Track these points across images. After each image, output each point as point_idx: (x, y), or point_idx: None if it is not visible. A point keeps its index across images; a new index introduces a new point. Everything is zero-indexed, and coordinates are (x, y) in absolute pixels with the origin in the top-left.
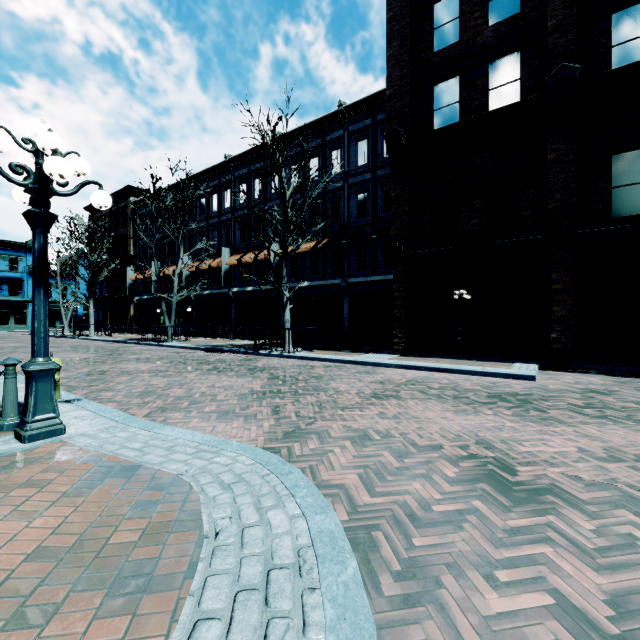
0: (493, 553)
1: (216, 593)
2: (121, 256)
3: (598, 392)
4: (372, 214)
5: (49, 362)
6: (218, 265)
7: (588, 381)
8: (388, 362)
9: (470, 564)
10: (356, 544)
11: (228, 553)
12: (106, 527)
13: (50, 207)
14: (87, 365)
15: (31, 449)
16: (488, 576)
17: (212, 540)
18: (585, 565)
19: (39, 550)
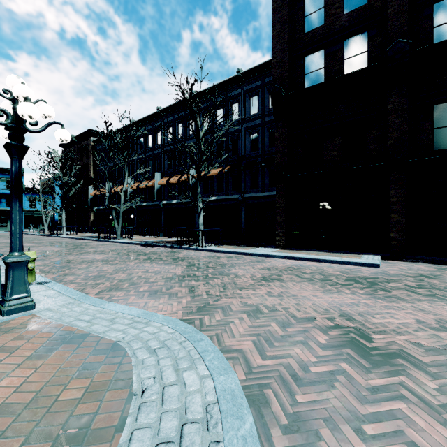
0: (360, 409)
1: (139, 445)
2: (84, 179)
3: (426, 276)
4: (261, 148)
5: (23, 255)
6: (152, 185)
7: (417, 268)
8: (273, 254)
9: (342, 418)
10: (252, 400)
11: (151, 409)
12: (58, 385)
13: (24, 140)
14: (58, 256)
15: (8, 321)
16: (357, 429)
17: (139, 397)
18: (434, 420)
19: (3, 406)
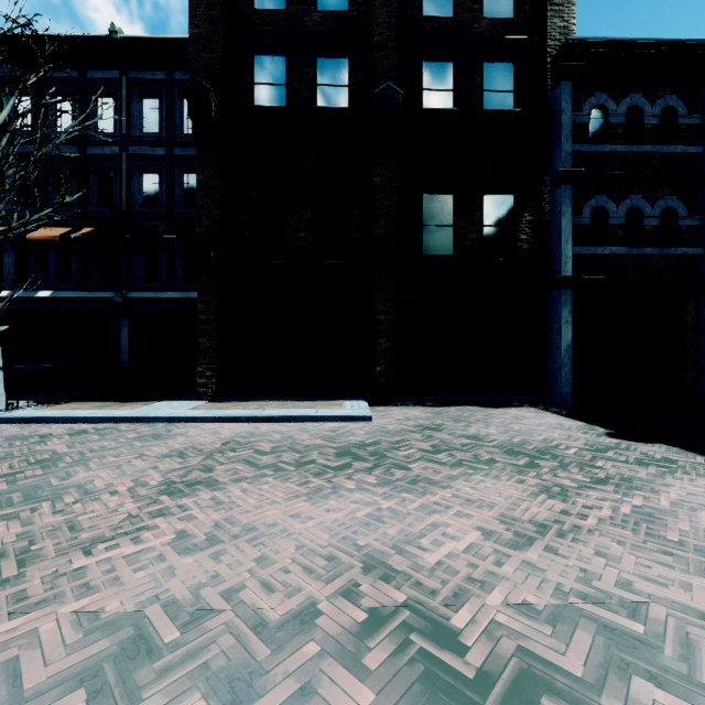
0: None
1: None
2: None
3: (431, 428)
4: (167, 205)
5: None
6: None
7: (414, 415)
8: (192, 414)
9: None
10: None
11: None
12: None
13: None
14: None
15: None
16: None
17: None
18: None
19: None
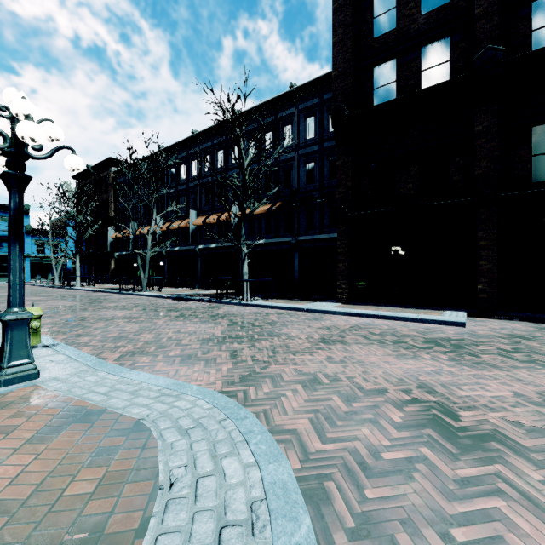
0: (446, 507)
1: None
2: (103, 218)
3: (523, 337)
4: (319, 181)
5: (24, 312)
6: (186, 225)
7: (512, 327)
8: (334, 310)
9: (424, 520)
10: (309, 496)
11: (181, 507)
12: (64, 476)
13: (25, 169)
14: (70, 312)
15: (5, 393)
16: (444, 535)
17: (166, 492)
18: (541, 522)
19: None
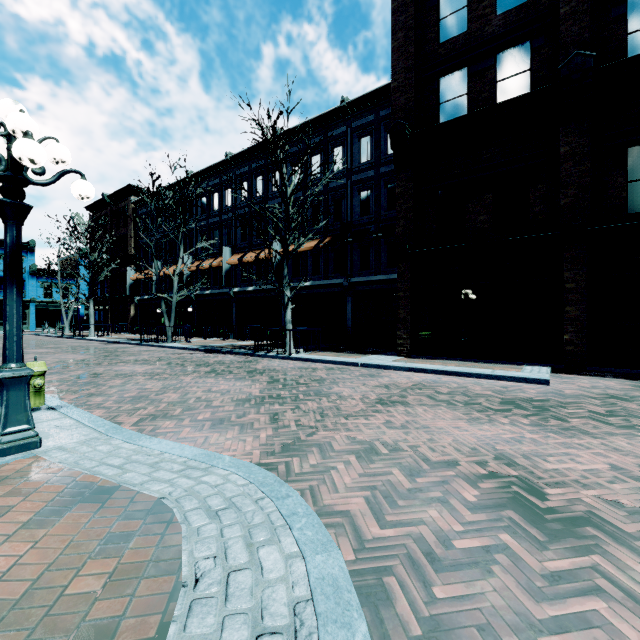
0: (534, 610)
1: None
2: (122, 256)
3: (618, 398)
4: (375, 212)
5: (22, 368)
6: (219, 264)
7: (605, 385)
8: (393, 364)
9: (507, 626)
10: (365, 595)
11: (208, 609)
12: (67, 569)
13: (24, 197)
14: (82, 367)
15: None
16: None
17: (190, 590)
18: None
19: None
